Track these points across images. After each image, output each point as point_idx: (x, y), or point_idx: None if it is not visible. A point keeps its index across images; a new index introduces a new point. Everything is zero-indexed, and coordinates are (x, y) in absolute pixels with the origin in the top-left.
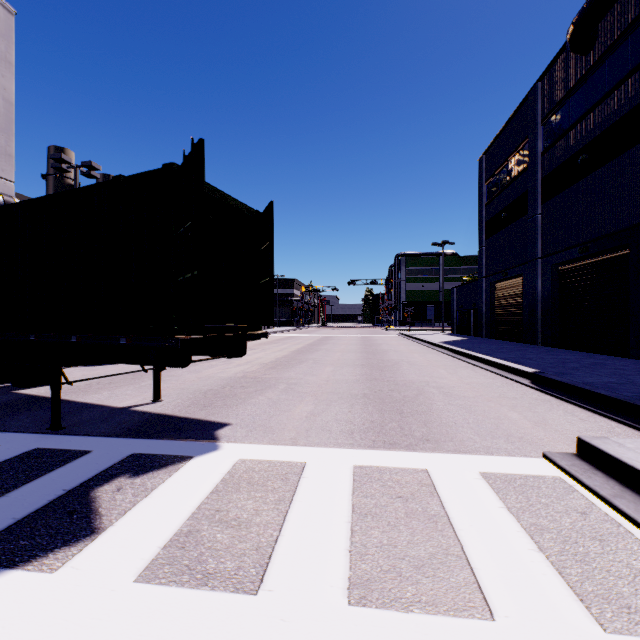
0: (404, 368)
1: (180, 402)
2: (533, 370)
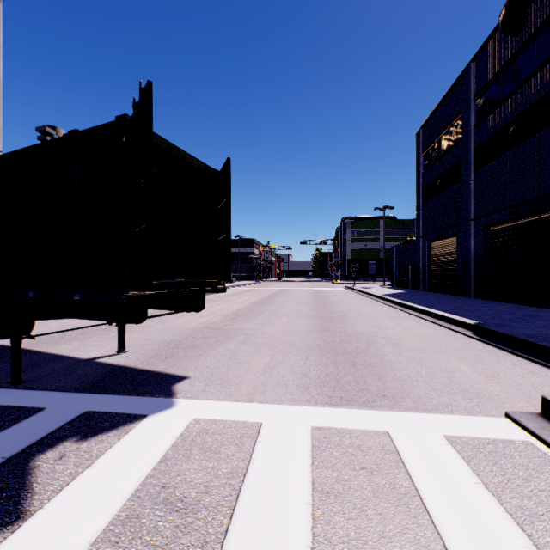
0: (353, 319)
1: (143, 353)
2: (474, 322)
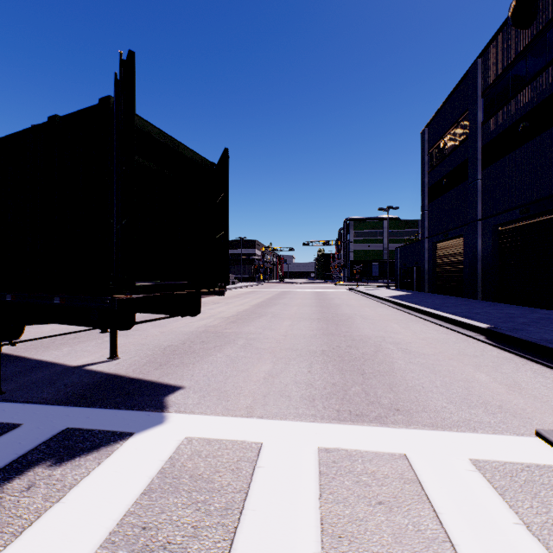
0: (358, 322)
1: (137, 360)
2: (486, 325)
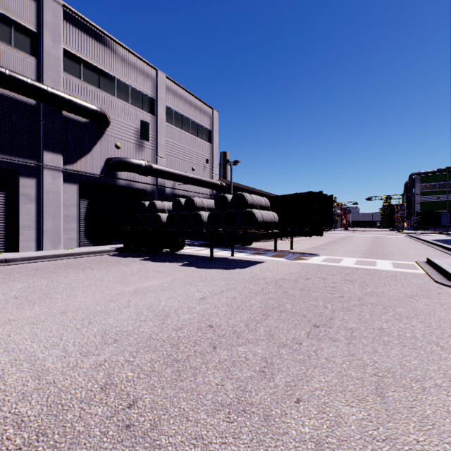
0: (390, 248)
1: (299, 250)
2: None
